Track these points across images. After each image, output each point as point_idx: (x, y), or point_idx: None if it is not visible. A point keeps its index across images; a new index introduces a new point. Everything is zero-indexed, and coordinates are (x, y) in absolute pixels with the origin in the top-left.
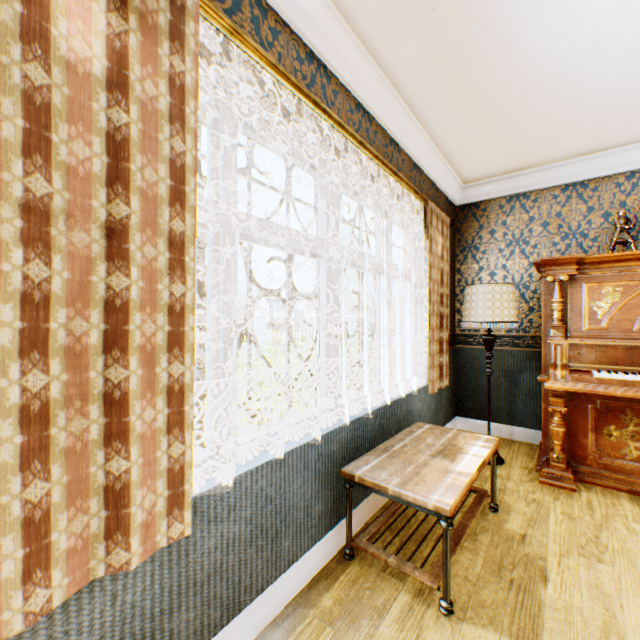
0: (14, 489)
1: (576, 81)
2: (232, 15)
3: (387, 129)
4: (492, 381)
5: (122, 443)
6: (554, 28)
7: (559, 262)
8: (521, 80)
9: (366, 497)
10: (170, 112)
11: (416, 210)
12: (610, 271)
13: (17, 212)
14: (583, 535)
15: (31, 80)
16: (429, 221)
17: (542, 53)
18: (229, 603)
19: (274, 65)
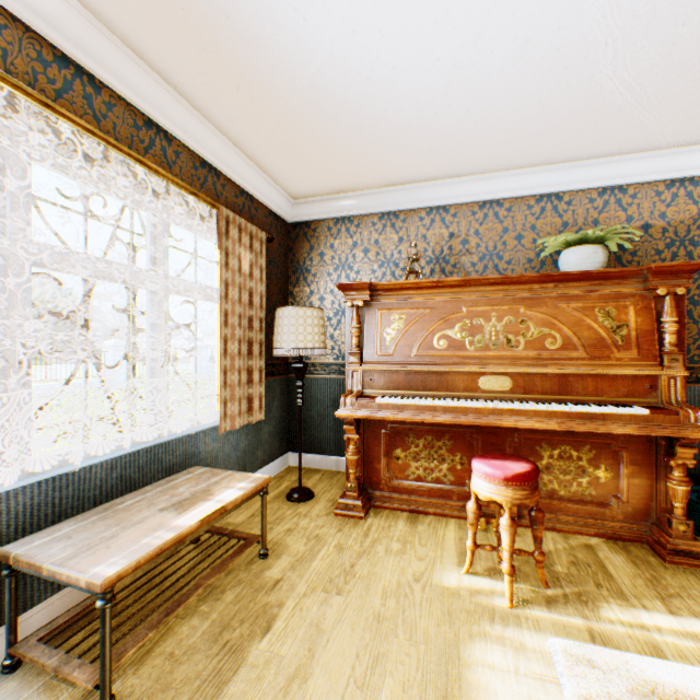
0: None
1: (346, 100)
2: None
3: (139, 106)
4: (322, 411)
5: None
6: (291, 27)
7: (356, 287)
8: (289, 84)
9: None
10: None
11: (209, 217)
12: (398, 299)
13: None
14: (341, 566)
15: None
16: (224, 231)
17: (294, 56)
18: None
19: None
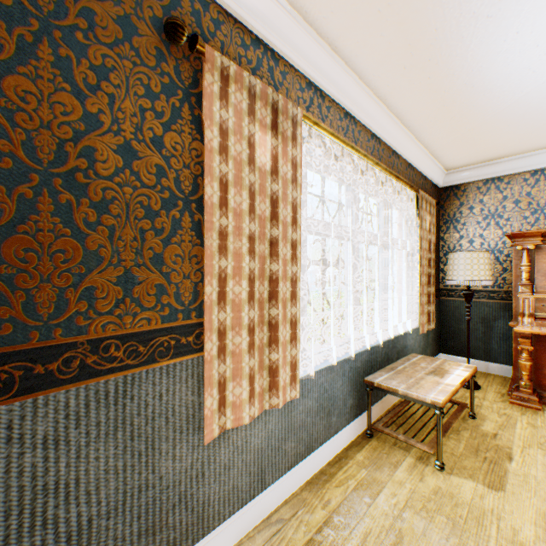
0: (246, 360)
1: (538, 104)
2: (309, 108)
3: (390, 145)
4: (470, 326)
5: (275, 345)
6: (518, 79)
7: (526, 235)
8: (493, 107)
9: (377, 401)
10: (291, 178)
11: (409, 197)
12: None
13: (247, 240)
14: (542, 437)
15: (250, 181)
16: (420, 205)
17: (509, 92)
18: (308, 445)
19: (332, 134)
